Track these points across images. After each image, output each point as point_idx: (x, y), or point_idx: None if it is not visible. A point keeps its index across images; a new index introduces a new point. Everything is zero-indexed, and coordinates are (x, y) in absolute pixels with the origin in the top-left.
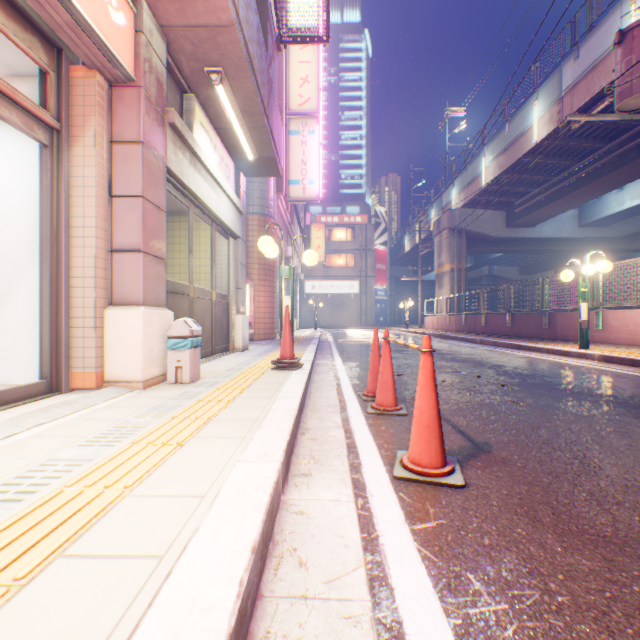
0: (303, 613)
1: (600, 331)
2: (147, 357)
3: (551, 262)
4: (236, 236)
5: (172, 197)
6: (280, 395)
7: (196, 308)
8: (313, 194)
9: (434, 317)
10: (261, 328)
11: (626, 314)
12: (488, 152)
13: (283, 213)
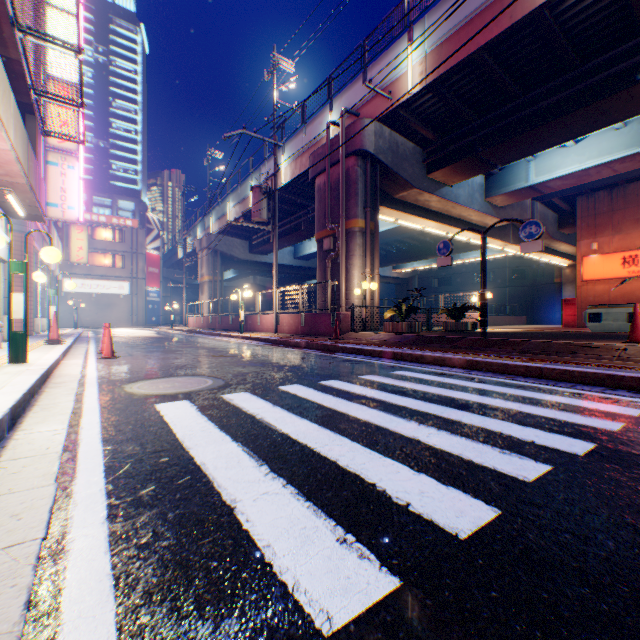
0: (70, 364)
1: (261, 325)
2: None
3: (294, 277)
4: (7, 262)
5: None
6: (57, 348)
7: None
8: (74, 218)
9: (195, 317)
10: (19, 326)
11: (267, 317)
12: (232, 200)
13: (41, 227)
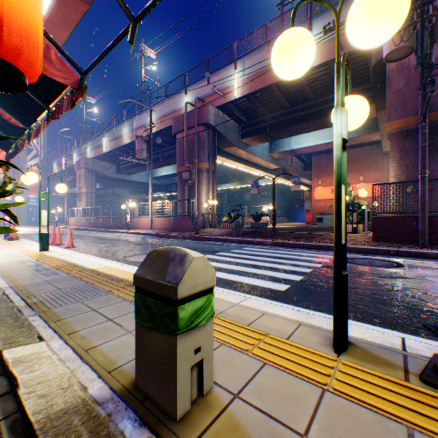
0: None
1: (138, 225)
2: None
3: (145, 190)
4: None
5: None
6: (28, 242)
7: None
8: None
9: (77, 219)
10: None
11: (144, 219)
12: (107, 136)
13: None
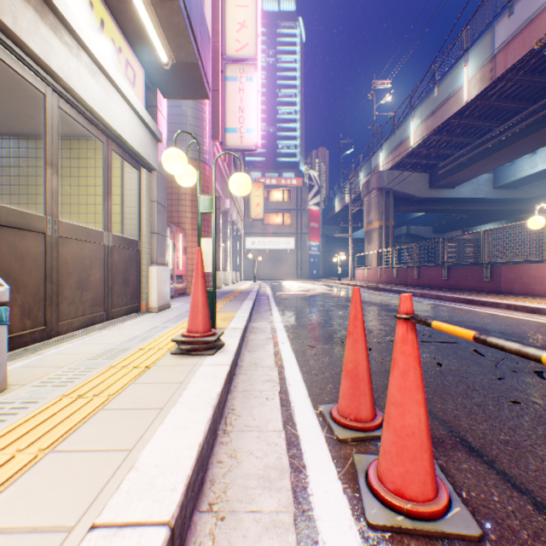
0: None
1: None
2: None
3: (461, 222)
4: (149, 166)
5: None
6: (111, 505)
7: (65, 254)
8: (251, 143)
9: (365, 270)
10: None
11: None
12: (416, 116)
13: (220, 163)
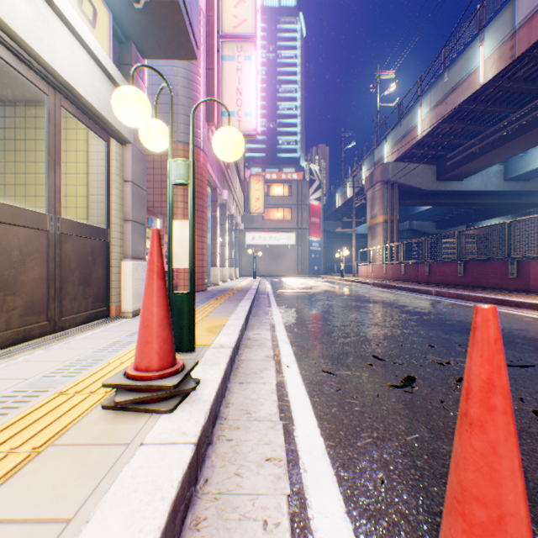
0: None
1: None
2: None
3: (465, 217)
4: (120, 137)
5: None
6: None
7: None
8: (250, 127)
9: (369, 266)
10: (187, 278)
11: None
12: (424, 103)
13: None
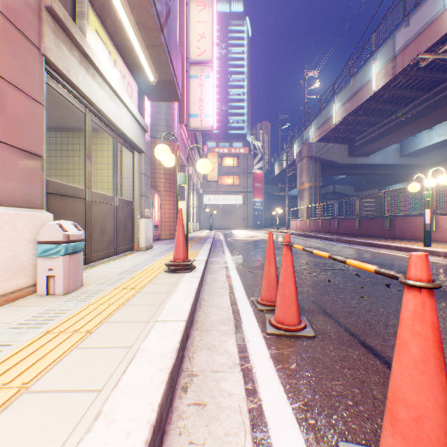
0: None
1: (433, 232)
2: (4, 267)
3: (376, 183)
4: (140, 150)
5: (79, 112)
6: (161, 316)
7: (94, 212)
8: (208, 125)
9: (297, 221)
10: (167, 230)
11: None
12: (337, 100)
13: (185, 140)
